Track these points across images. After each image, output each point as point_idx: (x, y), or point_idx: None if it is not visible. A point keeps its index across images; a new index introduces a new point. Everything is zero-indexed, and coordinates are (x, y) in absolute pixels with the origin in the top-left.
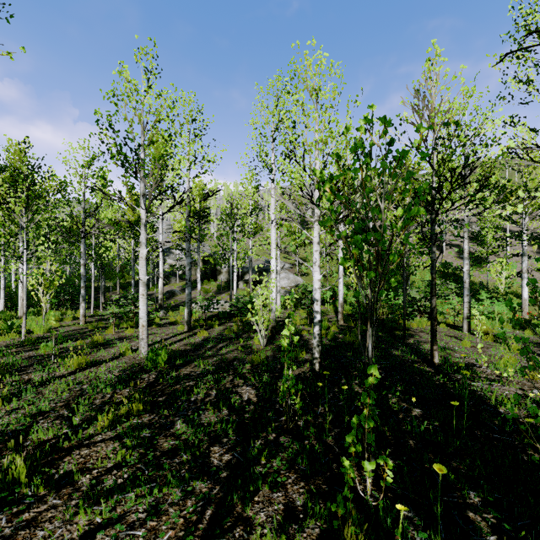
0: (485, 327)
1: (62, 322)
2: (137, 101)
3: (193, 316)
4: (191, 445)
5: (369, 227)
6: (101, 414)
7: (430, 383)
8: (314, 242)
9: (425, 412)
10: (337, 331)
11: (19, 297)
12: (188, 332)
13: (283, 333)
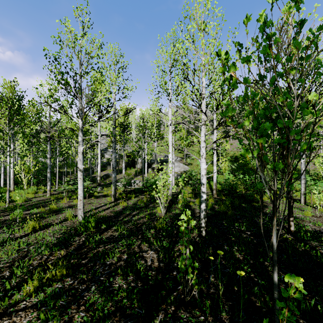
0: (322, 202)
1: (36, 194)
2: (74, 42)
3: (119, 191)
4: (99, 318)
5: (280, 113)
6: (33, 277)
7: (296, 251)
8: (201, 140)
9: (302, 283)
10: (213, 202)
11: (11, 178)
12: (114, 202)
13: (181, 218)
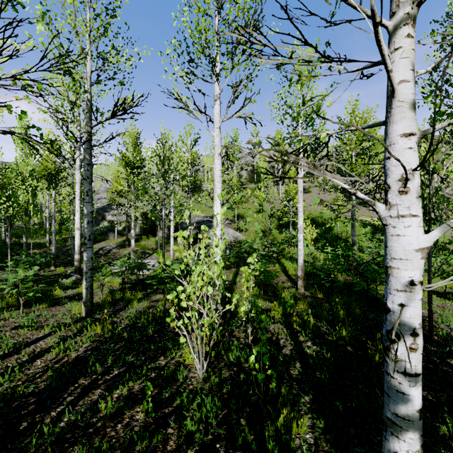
0: None
1: None
2: None
3: (114, 283)
4: None
5: None
6: None
7: None
8: (398, 102)
9: None
10: (306, 309)
11: None
12: (84, 321)
13: None
